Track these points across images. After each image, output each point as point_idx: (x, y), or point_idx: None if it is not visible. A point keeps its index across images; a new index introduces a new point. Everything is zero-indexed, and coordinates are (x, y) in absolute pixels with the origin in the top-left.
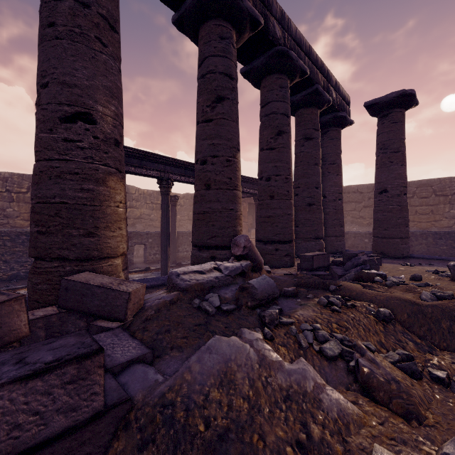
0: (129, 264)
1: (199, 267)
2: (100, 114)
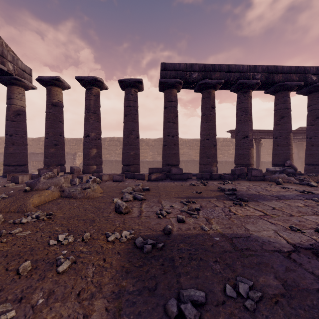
0: None
1: (274, 168)
2: (249, 135)
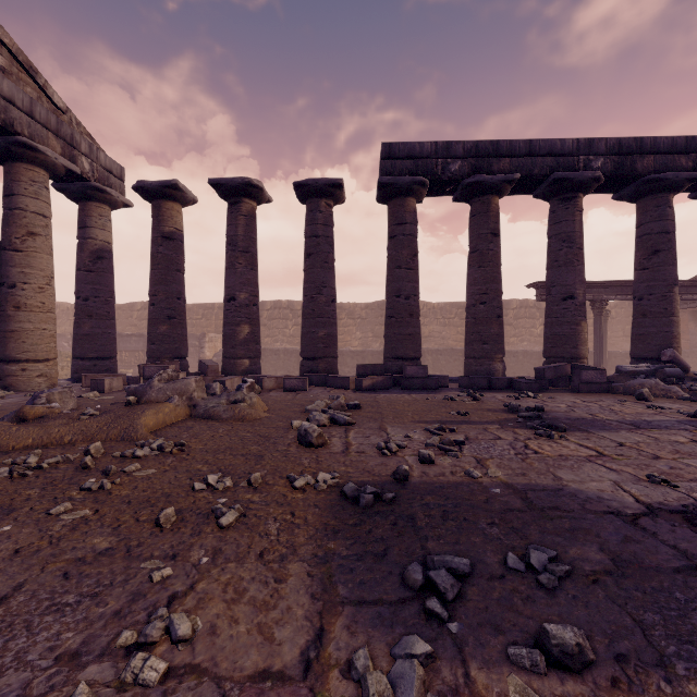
0: None
1: (634, 365)
2: (577, 294)
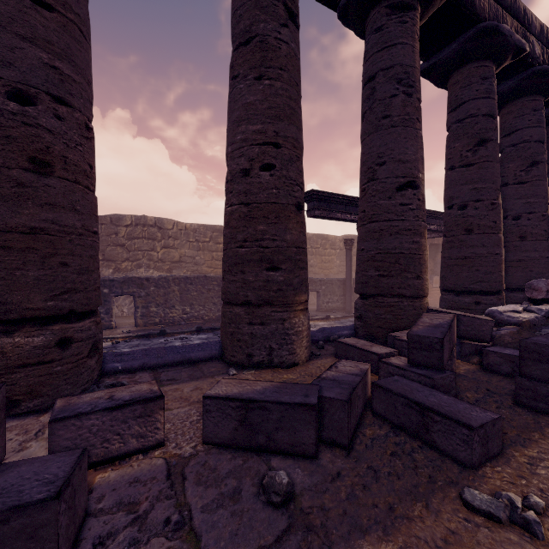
0: None
1: (509, 308)
2: (420, 180)
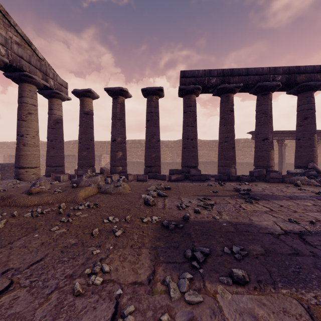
0: None
1: (295, 170)
2: (269, 137)
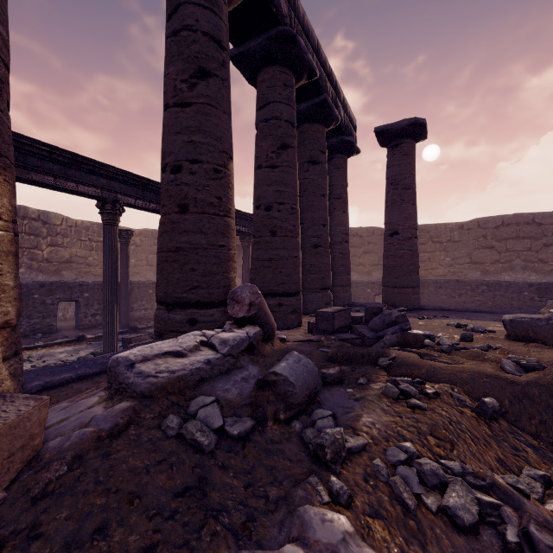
0: (49, 333)
1: (173, 344)
2: None
